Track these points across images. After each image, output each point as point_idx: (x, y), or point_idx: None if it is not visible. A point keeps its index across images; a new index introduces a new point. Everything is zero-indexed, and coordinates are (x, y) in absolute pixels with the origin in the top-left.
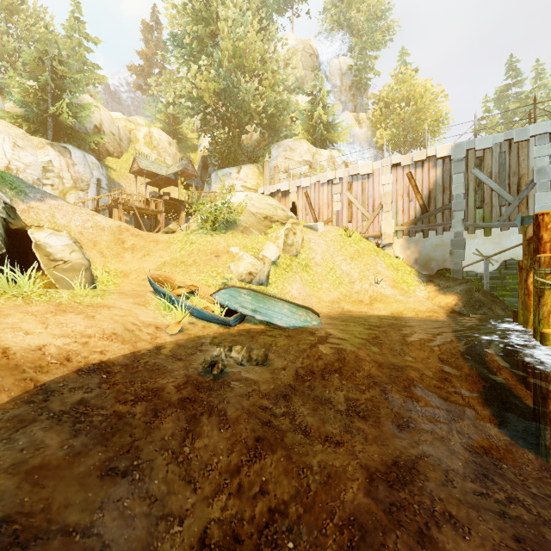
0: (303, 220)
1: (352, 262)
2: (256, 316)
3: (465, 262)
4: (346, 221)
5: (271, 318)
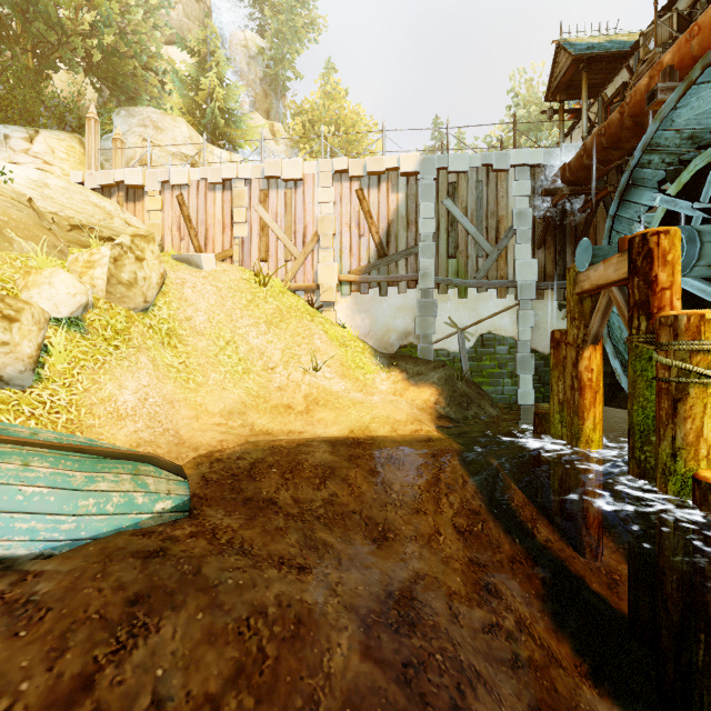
0: (173, 248)
1: (270, 330)
2: None
3: (435, 335)
4: (258, 258)
5: None
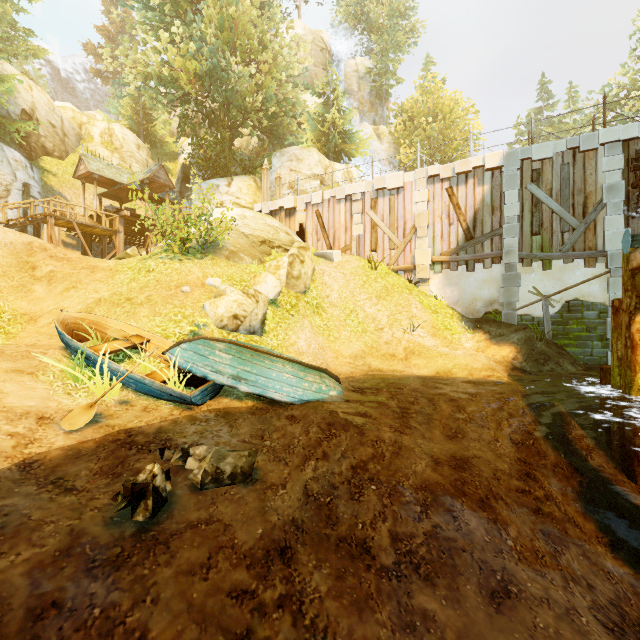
0: (313, 247)
1: (379, 302)
2: (239, 386)
3: (519, 302)
4: (369, 249)
5: (265, 388)
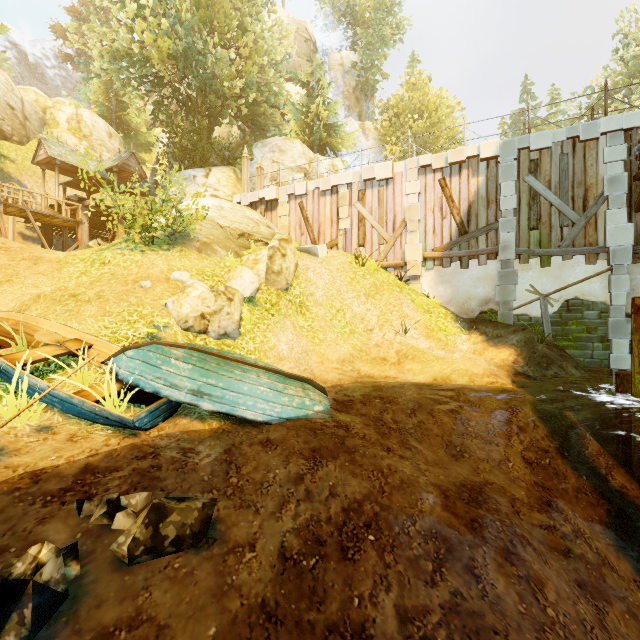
0: (297, 242)
1: (368, 300)
2: (200, 403)
3: (516, 301)
4: (357, 244)
5: (233, 405)
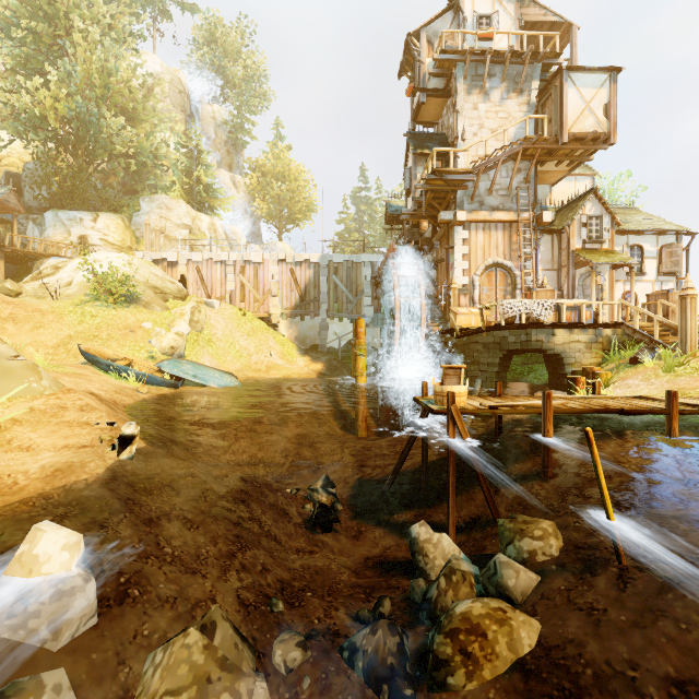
0: (195, 295)
1: (249, 338)
2: (196, 380)
3: (328, 340)
4: (240, 301)
5: (208, 380)
